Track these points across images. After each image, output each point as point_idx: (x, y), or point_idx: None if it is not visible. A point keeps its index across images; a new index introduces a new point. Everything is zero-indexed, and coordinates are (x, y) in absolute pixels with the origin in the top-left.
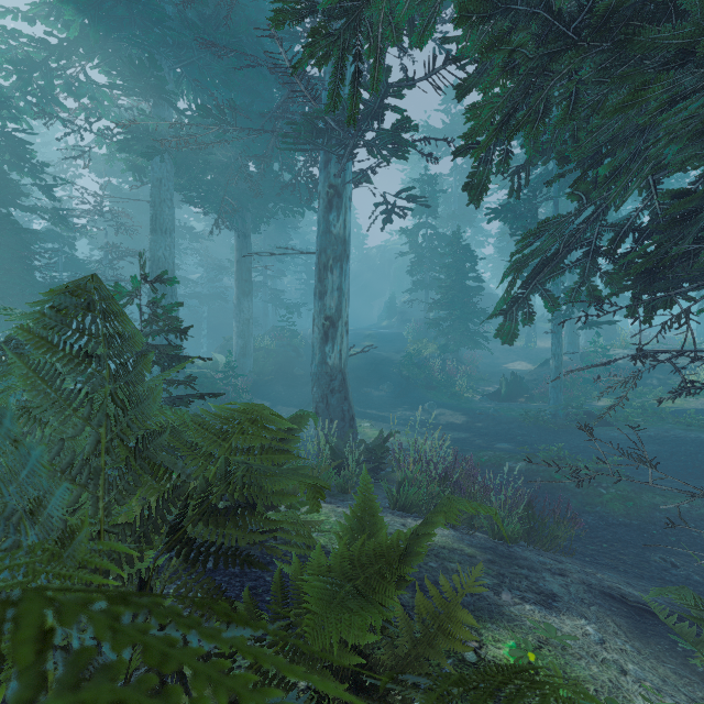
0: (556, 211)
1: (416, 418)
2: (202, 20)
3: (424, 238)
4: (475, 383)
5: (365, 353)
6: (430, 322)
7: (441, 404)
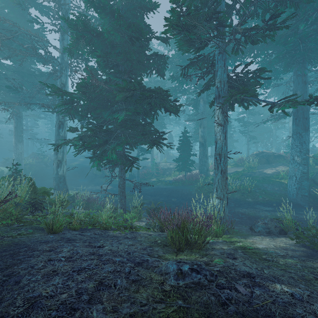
0: None
1: (95, 188)
2: (3, 42)
3: None
4: None
5: (79, 165)
6: None
7: (106, 183)
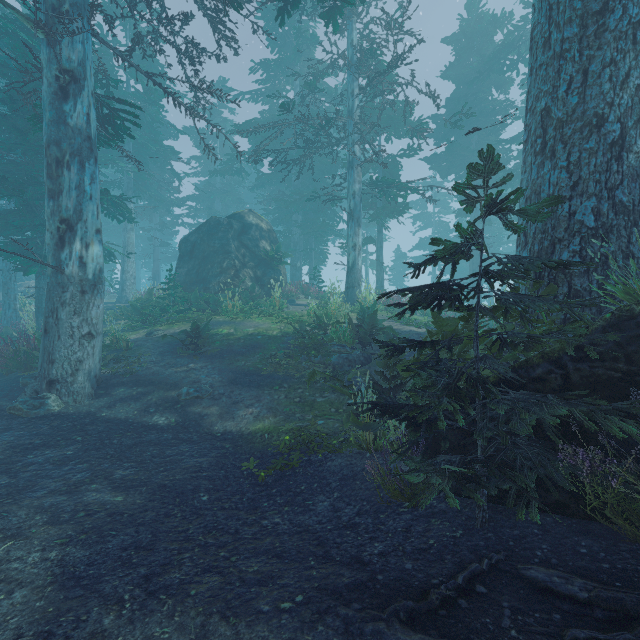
0: None
1: None
2: None
3: None
4: None
5: None
6: None
7: None
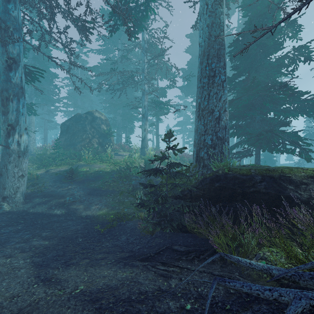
0: None
1: None
2: None
3: None
4: None
5: None
6: None
7: None
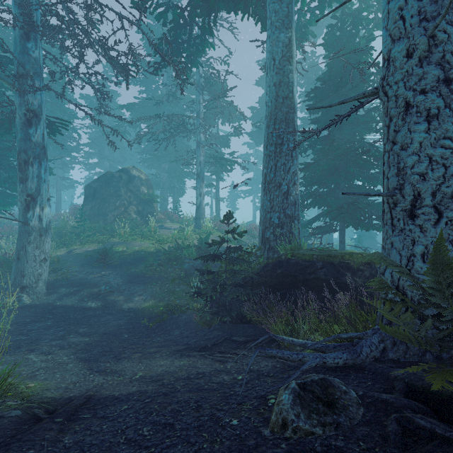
0: None
1: None
2: None
3: None
4: None
5: None
6: None
7: None
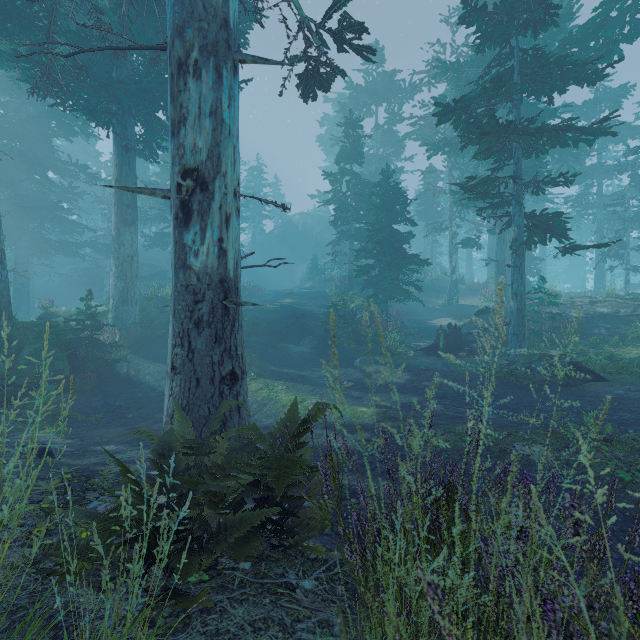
0: (518, 116)
1: (346, 377)
2: None
3: (348, 187)
4: (405, 338)
5: (285, 307)
6: (358, 269)
7: (374, 360)
